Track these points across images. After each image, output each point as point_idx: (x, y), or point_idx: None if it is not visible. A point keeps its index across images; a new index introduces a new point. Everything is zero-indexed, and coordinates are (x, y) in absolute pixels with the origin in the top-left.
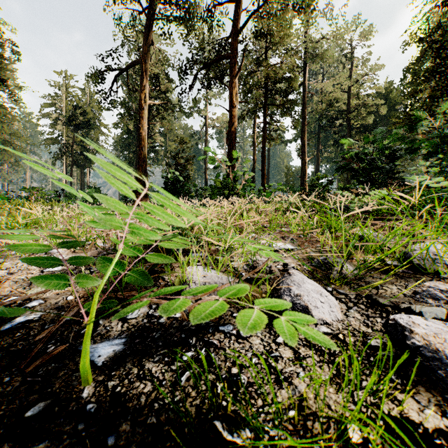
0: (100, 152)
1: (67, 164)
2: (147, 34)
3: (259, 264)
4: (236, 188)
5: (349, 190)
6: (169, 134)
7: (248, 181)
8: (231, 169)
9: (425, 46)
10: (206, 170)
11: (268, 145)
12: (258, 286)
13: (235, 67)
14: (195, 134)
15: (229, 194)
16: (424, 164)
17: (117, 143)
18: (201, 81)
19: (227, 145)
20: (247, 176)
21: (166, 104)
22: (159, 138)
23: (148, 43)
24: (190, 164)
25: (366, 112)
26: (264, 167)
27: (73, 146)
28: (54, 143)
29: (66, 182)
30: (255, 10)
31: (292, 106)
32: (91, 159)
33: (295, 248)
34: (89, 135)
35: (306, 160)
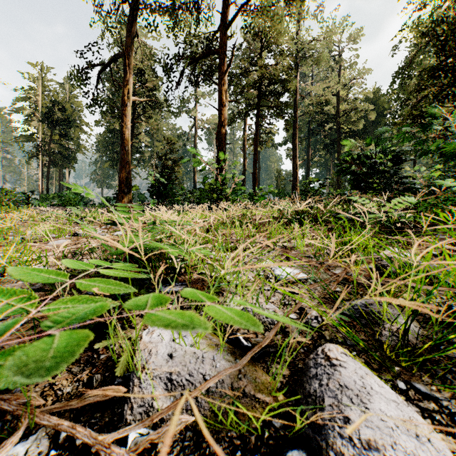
0: (81, 152)
1: (43, 163)
2: (130, 25)
3: (264, 316)
4: (227, 192)
5: (342, 194)
6: (156, 133)
7: (239, 185)
8: (221, 172)
9: (411, 54)
10: (195, 172)
11: (259, 148)
12: (267, 369)
13: (225, 64)
14: (184, 134)
15: (219, 198)
16: (410, 170)
17: (99, 142)
18: (189, 77)
19: (217, 146)
20: (238, 179)
21: (152, 102)
22: (145, 138)
23: (132, 35)
24: (177, 166)
25: (356, 117)
26: (256, 170)
27: (51, 145)
28: (28, 141)
29: (42, 183)
30: (246, 4)
31: (284, 107)
32: (70, 159)
33: (309, 278)
34: (68, 133)
35: (297, 164)
